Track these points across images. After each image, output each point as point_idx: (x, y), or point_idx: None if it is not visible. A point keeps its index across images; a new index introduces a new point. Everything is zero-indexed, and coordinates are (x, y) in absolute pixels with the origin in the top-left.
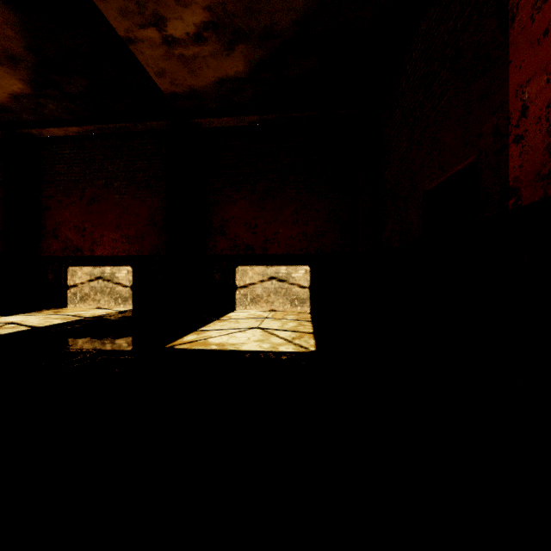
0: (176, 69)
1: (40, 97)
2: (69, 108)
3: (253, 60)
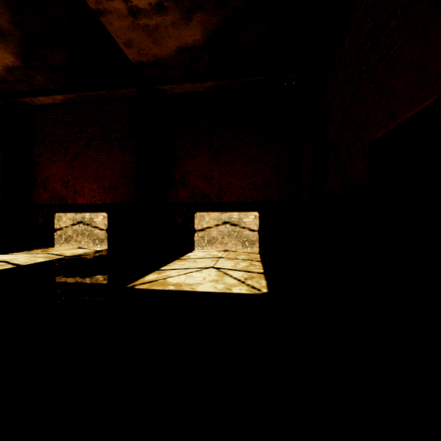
0: (141, 39)
1: (29, 69)
2: (54, 79)
3: (209, 28)
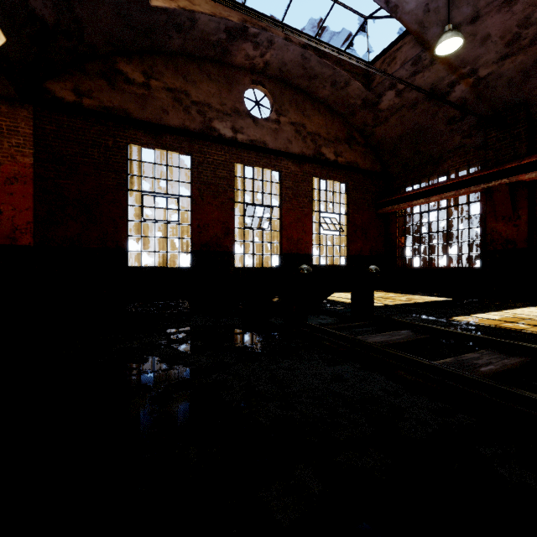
0: None
1: None
2: None
3: None
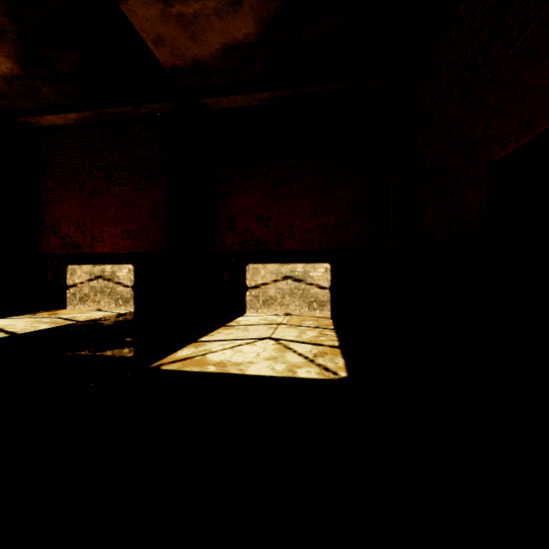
0: (175, 34)
1: (32, 79)
2: (64, 91)
3: (265, 17)
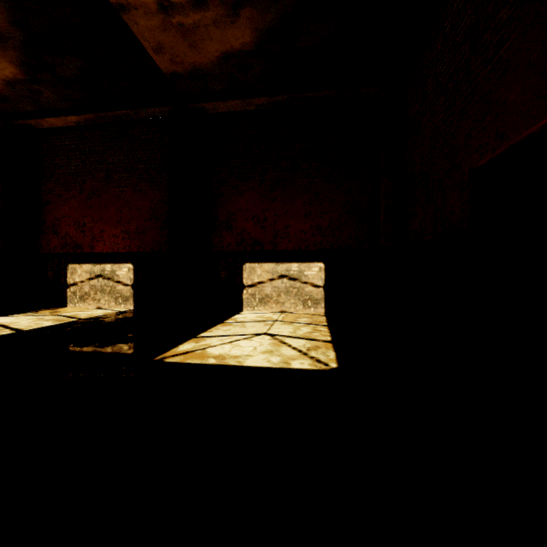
0: (175, 43)
1: (35, 83)
2: (66, 95)
3: (261, 28)
